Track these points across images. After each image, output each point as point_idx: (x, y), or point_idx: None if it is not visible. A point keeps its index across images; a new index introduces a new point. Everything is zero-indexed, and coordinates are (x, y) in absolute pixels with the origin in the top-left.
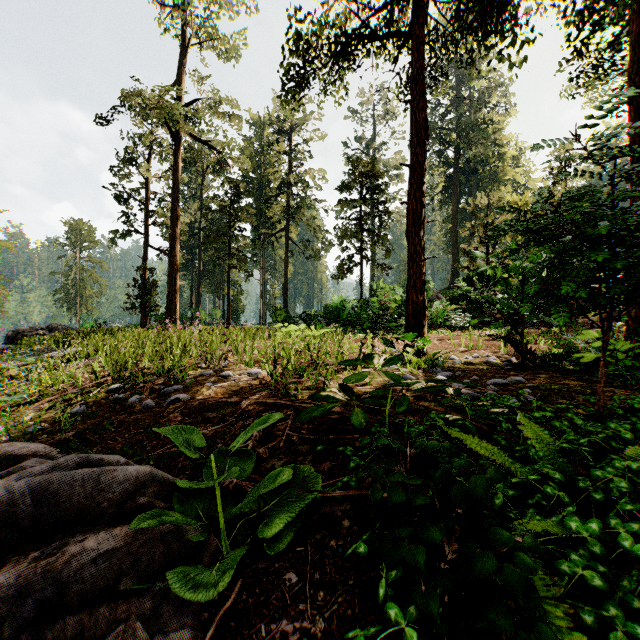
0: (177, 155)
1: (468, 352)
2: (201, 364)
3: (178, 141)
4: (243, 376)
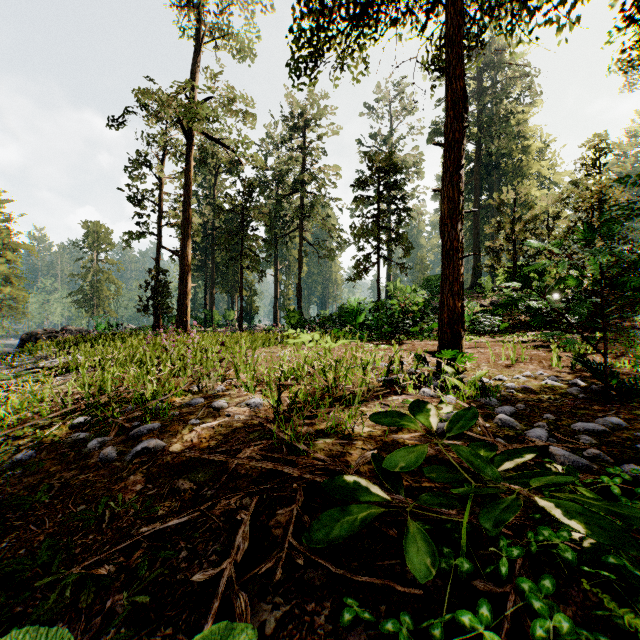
0: (188, 153)
1: (513, 367)
2: (193, 386)
3: (189, 139)
4: (240, 408)
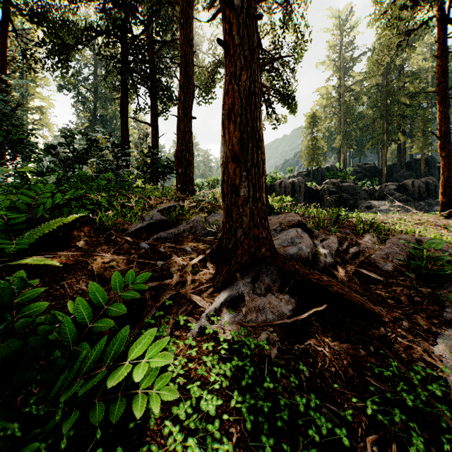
0: None
1: None
2: None
3: None
4: None
